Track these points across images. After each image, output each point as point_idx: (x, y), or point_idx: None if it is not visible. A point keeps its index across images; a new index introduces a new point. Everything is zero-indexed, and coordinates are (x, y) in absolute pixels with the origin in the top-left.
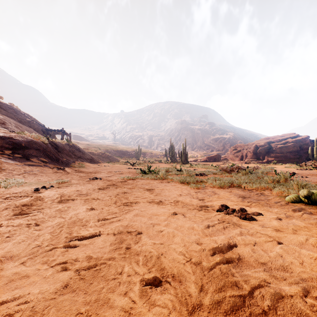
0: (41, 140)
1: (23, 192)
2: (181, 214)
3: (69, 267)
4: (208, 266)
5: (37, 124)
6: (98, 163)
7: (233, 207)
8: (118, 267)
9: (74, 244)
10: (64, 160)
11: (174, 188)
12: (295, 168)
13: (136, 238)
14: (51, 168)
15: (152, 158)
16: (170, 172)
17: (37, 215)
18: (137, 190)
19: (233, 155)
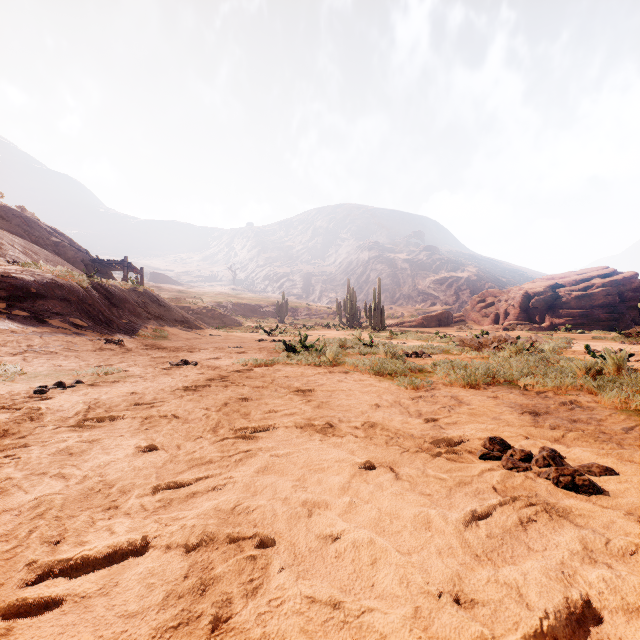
0: (75, 280)
1: (4, 398)
2: (385, 467)
3: None
4: None
5: (74, 249)
6: (198, 329)
7: (520, 444)
8: None
9: (42, 598)
10: (124, 323)
11: (359, 389)
12: (618, 341)
13: (254, 570)
14: (92, 340)
15: (310, 320)
16: (349, 349)
17: (0, 466)
18: (273, 393)
19: (478, 314)
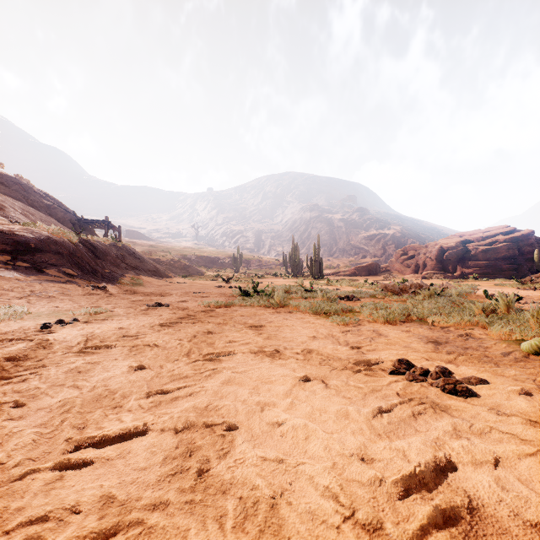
0: (66, 237)
1: (18, 332)
2: (318, 380)
3: (46, 538)
4: (402, 539)
5: (63, 211)
6: (168, 277)
7: (422, 364)
8: (170, 539)
9: (80, 459)
10: (107, 273)
11: (301, 325)
12: (515, 287)
13: (224, 443)
14: (82, 287)
15: (261, 270)
16: (293, 294)
17: (28, 380)
18: (232, 328)
19: (401, 265)
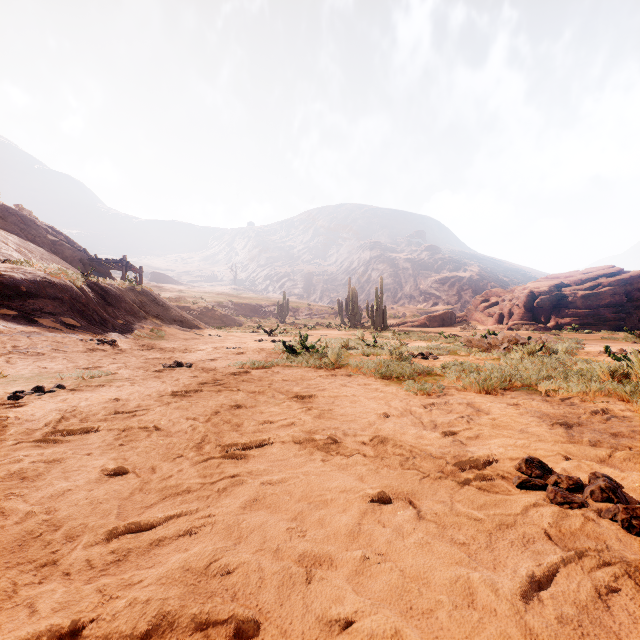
0: (68, 279)
1: None
2: (402, 499)
3: None
4: None
5: (72, 248)
6: (197, 329)
7: (562, 466)
8: None
9: None
10: (119, 323)
11: (365, 394)
12: (629, 341)
13: None
14: (84, 341)
15: (311, 320)
16: (352, 350)
17: None
18: (270, 399)
19: (482, 313)
